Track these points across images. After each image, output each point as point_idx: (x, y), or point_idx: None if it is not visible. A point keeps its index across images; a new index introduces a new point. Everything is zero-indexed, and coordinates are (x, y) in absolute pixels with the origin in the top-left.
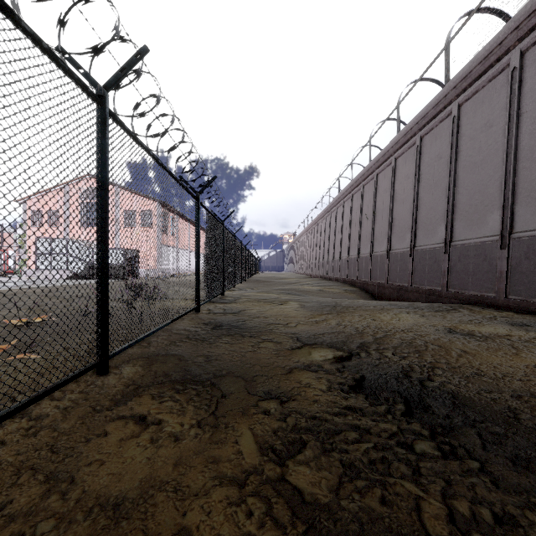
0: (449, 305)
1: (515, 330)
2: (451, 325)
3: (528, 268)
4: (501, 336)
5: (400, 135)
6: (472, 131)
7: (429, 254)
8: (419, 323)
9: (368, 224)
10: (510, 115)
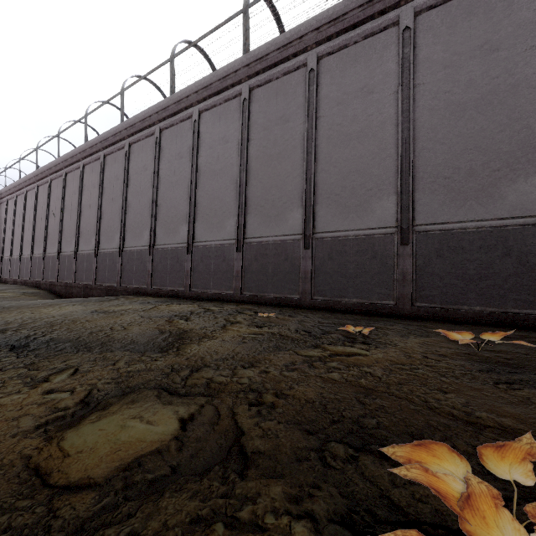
0: (117, 296)
1: (138, 306)
2: (100, 308)
3: (161, 268)
4: (124, 310)
5: (87, 145)
6: (137, 167)
7: (109, 256)
8: (74, 310)
9: (56, 222)
10: (155, 167)
